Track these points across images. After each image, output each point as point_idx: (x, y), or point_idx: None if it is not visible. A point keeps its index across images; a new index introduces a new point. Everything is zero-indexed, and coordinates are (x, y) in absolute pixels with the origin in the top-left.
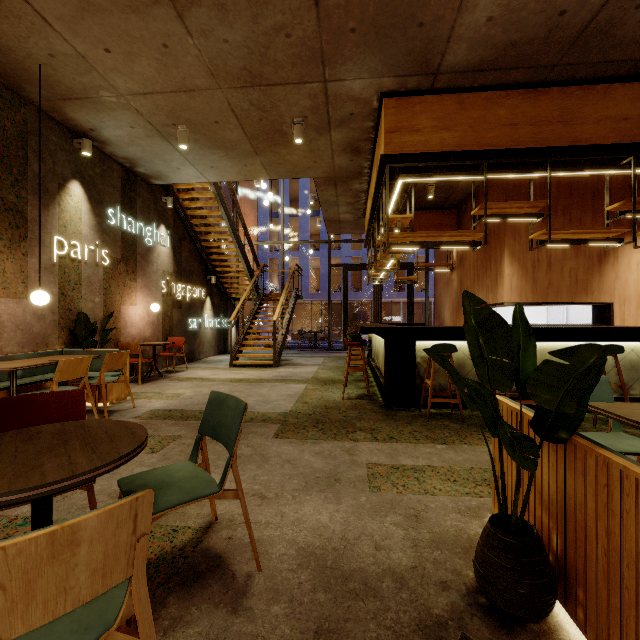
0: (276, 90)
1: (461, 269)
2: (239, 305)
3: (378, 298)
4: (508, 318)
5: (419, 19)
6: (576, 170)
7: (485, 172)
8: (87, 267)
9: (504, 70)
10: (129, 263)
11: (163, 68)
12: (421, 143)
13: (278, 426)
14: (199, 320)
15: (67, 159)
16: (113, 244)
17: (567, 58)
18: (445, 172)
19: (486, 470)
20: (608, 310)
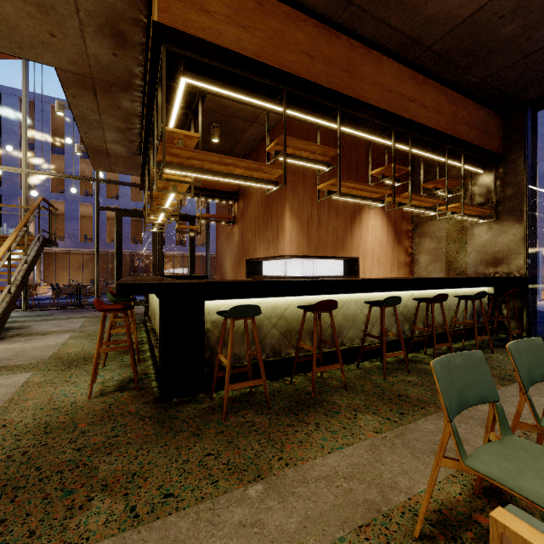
0: None
1: (242, 223)
2: None
3: (158, 249)
4: (276, 270)
5: None
6: (355, 128)
7: (284, 99)
8: None
9: None
10: None
11: None
12: (212, 31)
13: None
14: None
15: None
16: None
17: None
18: (240, 88)
19: None
20: (356, 264)
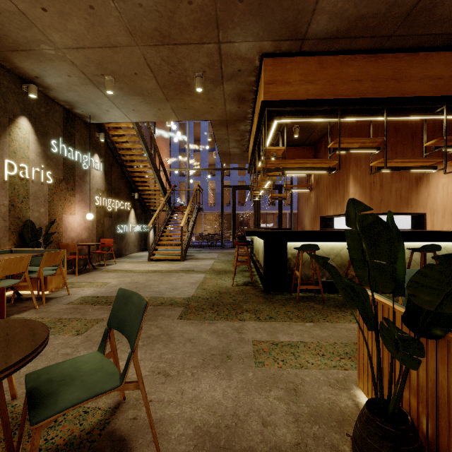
0: (181, 49)
1: (317, 189)
2: (155, 215)
3: (257, 210)
4: None
5: None
6: (404, 115)
7: (339, 115)
8: (34, 185)
9: (353, 38)
10: (69, 182)
11: (91, 27)
12: (291, 92)
13: (182, 309)
14: (125, 226)
15: (16, 99)
16: (56, 167)
17: (400, 30)
18: (309, 115)
19: (346, 344)
20: (422, 219)
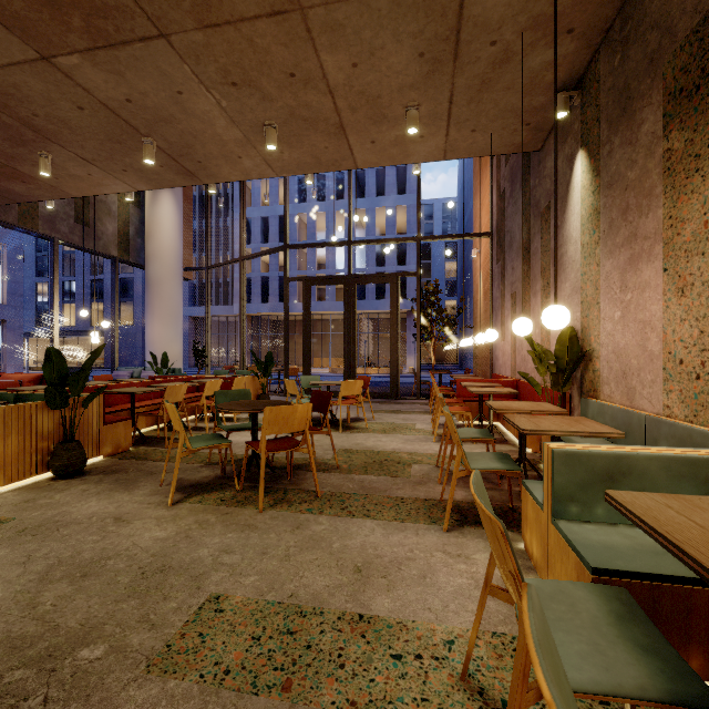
0: None
1: None
2: None
3: None
4: None
5: None
6: None
7: None
8: None
9: None
10: None
11: None
12: None
13: None
14: None
15: None
16: None
17: None
18: None
19: None
20: None
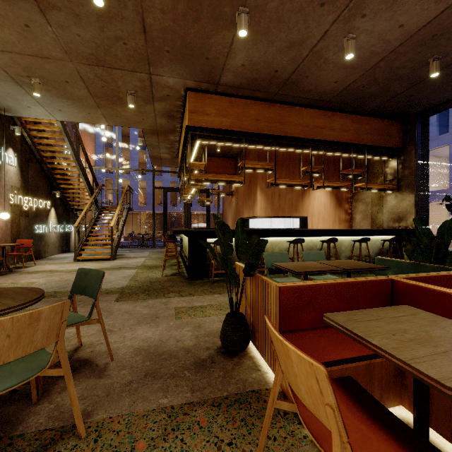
0: (115, 71)
1: (237, 195)
2: (82, 215)
3: (188, 211)
4: (264, 225)
5: (206, 56)
6: (288, 148)
7: (244, 143)
8: None
9: (252, 90)
10: None
11: (23, 39)
12: (210, 122)
13: (118, 295)
14: (44, 226)
15: None
16: None
17: (281, 91)
18: (223, 140)
19: None
20: (306, 221)
